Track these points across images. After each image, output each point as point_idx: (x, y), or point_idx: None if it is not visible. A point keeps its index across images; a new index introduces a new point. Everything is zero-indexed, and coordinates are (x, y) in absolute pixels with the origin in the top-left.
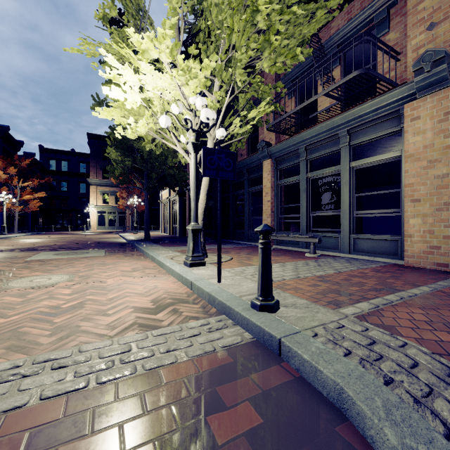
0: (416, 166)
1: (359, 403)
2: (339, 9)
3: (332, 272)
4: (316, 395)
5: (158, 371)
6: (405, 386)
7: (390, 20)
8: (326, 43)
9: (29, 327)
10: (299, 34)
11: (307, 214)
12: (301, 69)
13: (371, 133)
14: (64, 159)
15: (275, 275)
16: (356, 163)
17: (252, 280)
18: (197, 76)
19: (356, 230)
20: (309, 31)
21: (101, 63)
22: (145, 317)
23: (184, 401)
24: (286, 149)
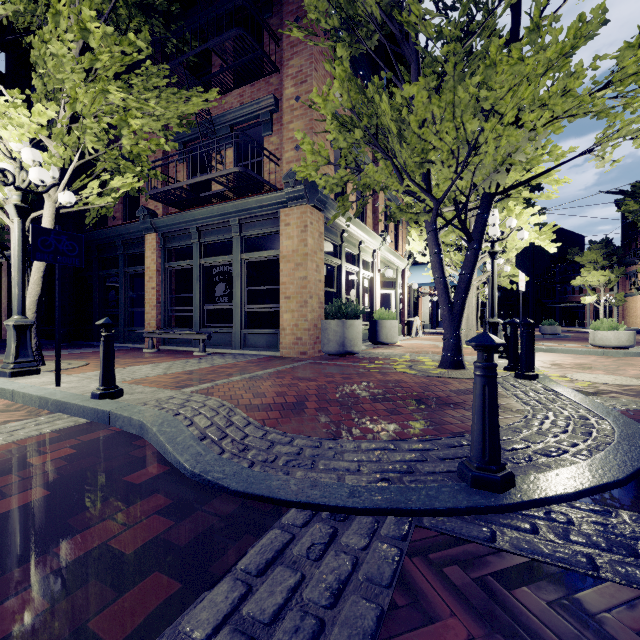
0: (288, 267)
1: (147, 424)
2: (232, 87)
3: (206, 366)
4: (129, 435)
5: None
6: (186, 414)
7: (273, 124)
8: (219, 118)
9: None
10: (176, 109)
11: (201, 306)
12: (194, 133)
13: (259, 228)
14: None
15: (140, 374)
16: (246, 256)
17: None
18: (23, 127)
19: (265, 325)
20: (188, 110)
21: None
22: None
23: (3, 459)
24: (176, 225)
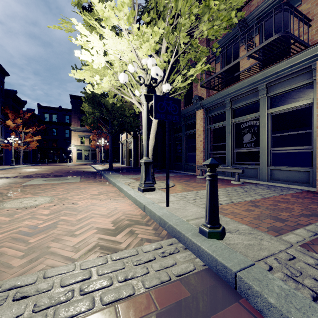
0: None
1: None
2: None
3: (258, 197)
4: None
5: (116, 307)
6: None
7: None
8: (247, 18)
9: (7, 247)
10: (230, 6)
11: (231, 150)
12: (227, 39)
13: (286, 86)
14: (54, 113)
15: None
16: (272, 110)
17: (194, 204)
18: (148, 40)
19: None
20: (237, 4)
21: None
22: (106, 238)
23: None
24: (215, 101)
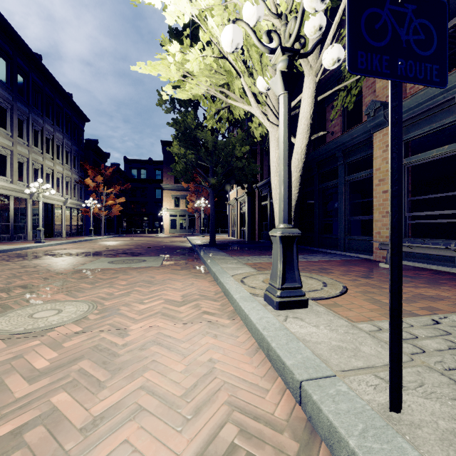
0: None
1: None
2: None
3: None
4: None
5: None
6: None
7: None
8: None
9: None
10: None
11: None
12: None
13: None
14: (143, 167)
15: None
16: None
17: None
18: None
19: None
20: None
21: (163, 46)
22: None
23: None
24: (425, 103)
